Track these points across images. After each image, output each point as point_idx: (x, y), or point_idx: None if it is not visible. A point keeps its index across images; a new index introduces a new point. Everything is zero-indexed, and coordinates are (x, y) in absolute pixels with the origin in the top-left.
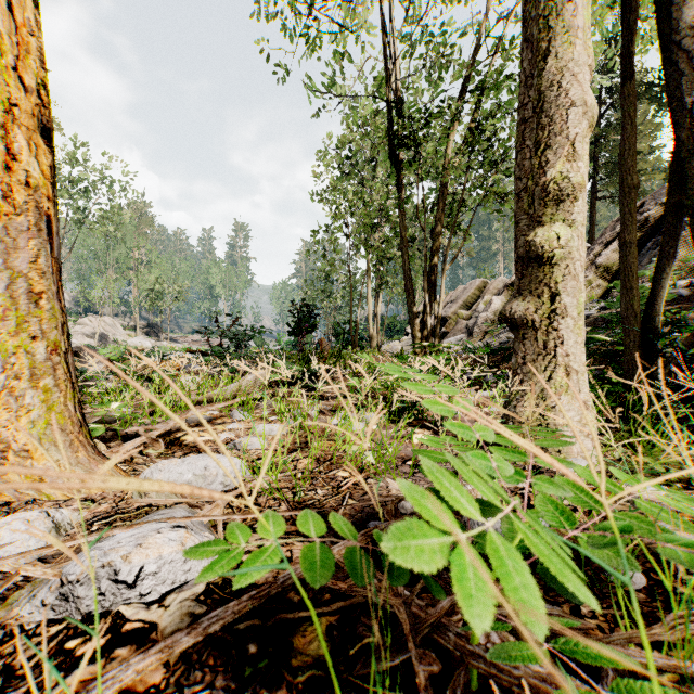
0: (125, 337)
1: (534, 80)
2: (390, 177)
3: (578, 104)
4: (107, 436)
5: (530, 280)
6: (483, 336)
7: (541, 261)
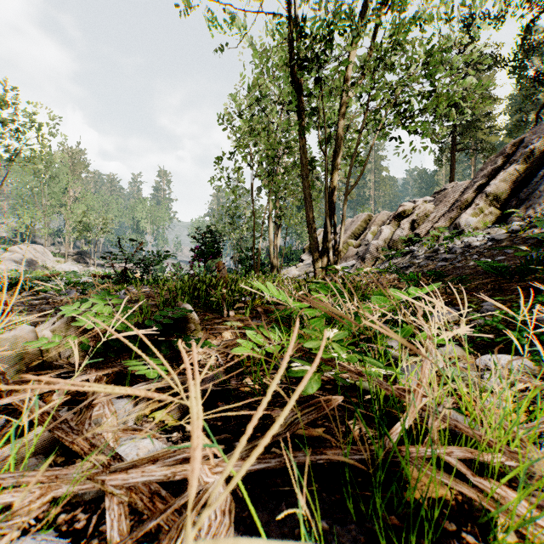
0: (54, 263)
1: None
2: (292, 99)
3: None
4: None
5: None
6: (374, 262)
7: None
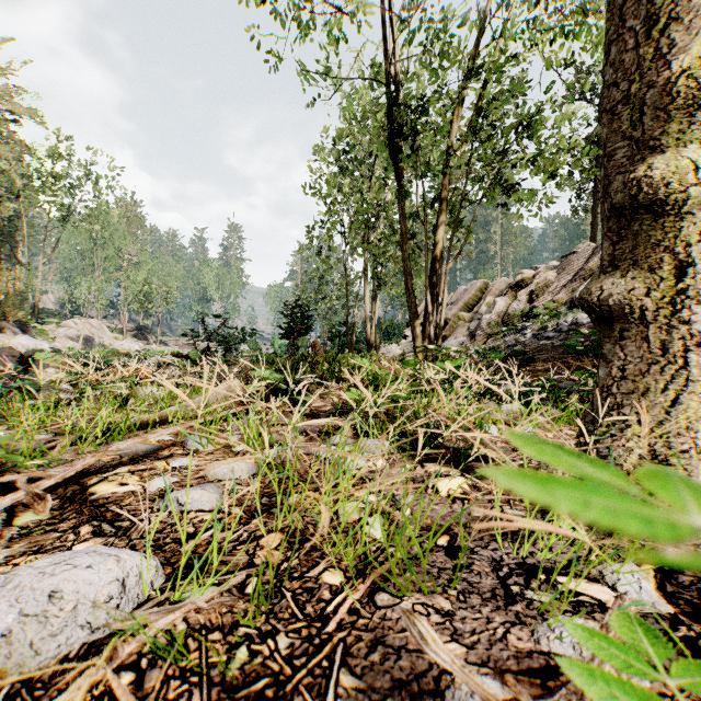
0: (112, 340)
1: None
2: (390, 167)
3: None
4: None
5: (634, 243)
6: (486, 339)
7: (659, 210)
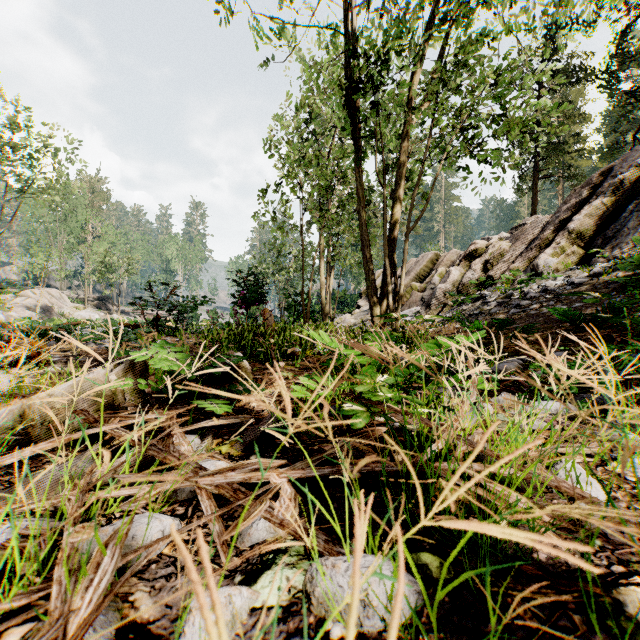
0: (72, 310)
1: None
2: (347, 125)
3: None
4: None
5: None
6: (441, 308)
7: None
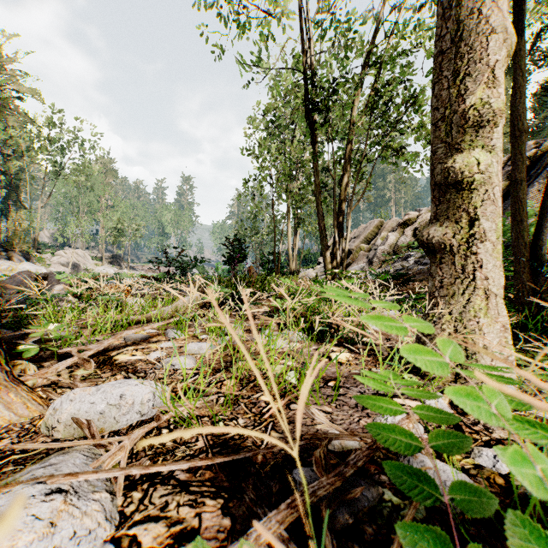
0: (93, 266)
1: (451, 12)
2: (307, 135)
3: (497, 31)
4: (45, 355)
5: (447, 206)
6: (381, 265)
7: (460, 187)
